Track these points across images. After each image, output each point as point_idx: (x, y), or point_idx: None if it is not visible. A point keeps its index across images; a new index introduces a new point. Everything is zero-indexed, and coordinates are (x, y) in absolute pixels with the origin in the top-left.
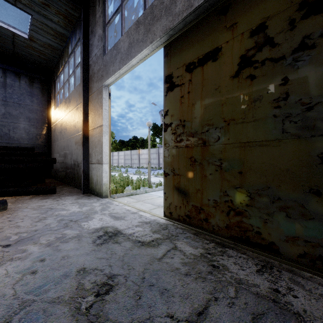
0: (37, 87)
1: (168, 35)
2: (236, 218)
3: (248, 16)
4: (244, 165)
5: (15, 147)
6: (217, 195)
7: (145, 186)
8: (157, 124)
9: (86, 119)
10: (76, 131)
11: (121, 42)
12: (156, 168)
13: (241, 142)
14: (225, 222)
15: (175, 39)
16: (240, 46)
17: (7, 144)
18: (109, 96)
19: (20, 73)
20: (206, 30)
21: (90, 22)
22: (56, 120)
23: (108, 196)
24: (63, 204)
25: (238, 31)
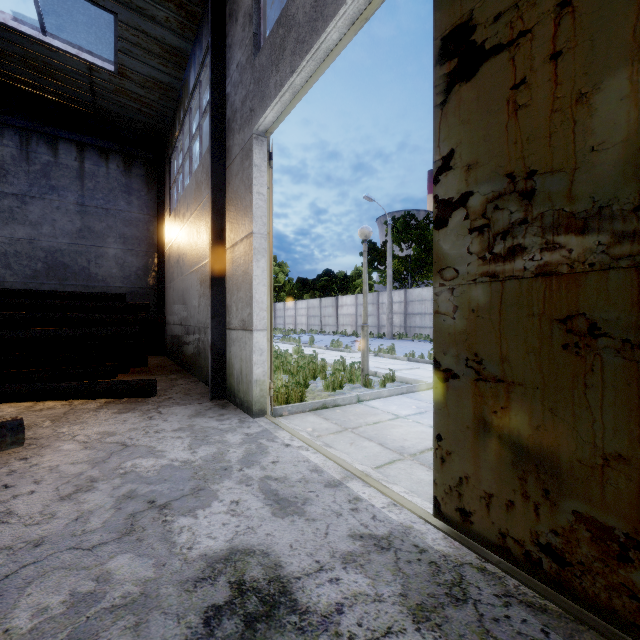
0: (138, 174)
1: None
2: None
3: None
4: None
5: (90, 293)
6: None
7: (355, 382)
8: (374, 243)
9: (219, 225)
10: (202, 257)
11: None
12: (372, 336)
13: None
14: None
15: None
16: None
17: (86, 289)
18: (268, 159)
19: (109, 150)
20: None
21: None
22: (171, 238)
23: (266, 411)
24: (158, 430)
25: None
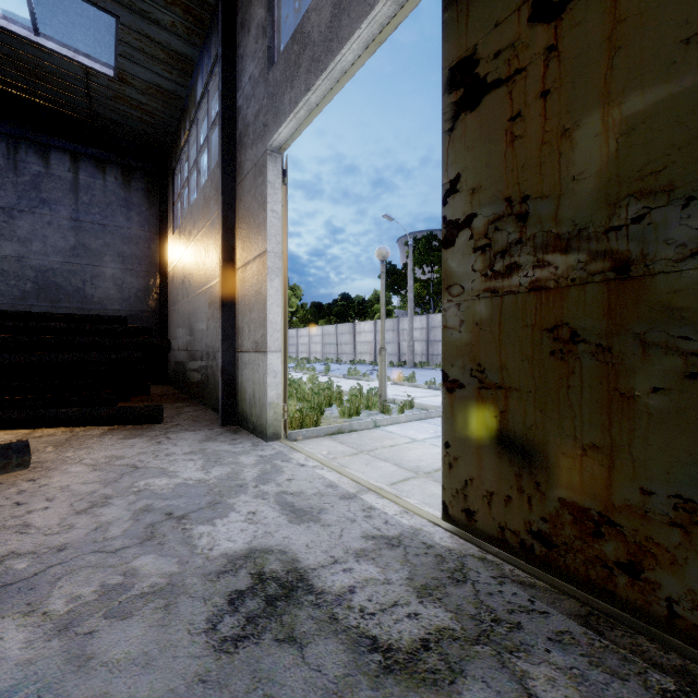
0: (138, 187)
1: None
2: None
3: None
4: None
5: (88, 315)
6: (694, 479)
7: (372, 408)
8: (394, 265)
9: (230, 243)
10: (211, 277)
11: (312, 14)
12: (392, 364)
13: None
14: None
15: None
16: None
17: (81, 311)
18: (282, 176)
19: (106, 161)
20: None
21: (238, 4)
22: (175, 258)
23: (280, 435)
24: (169, 454)
25: None
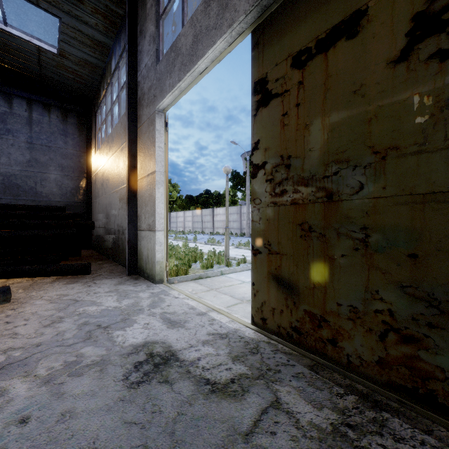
0: (72, 122)
1: (259, 7)
2: (403, 349)
3: None
4: (423, 240)
5: (40, 206)
6: (357, 297)
7: (221, 263)
8: (238, 172)
9: (133, 164)
10: (121, 183)
11: (182, 38)
12: (237, 235)
13: (415, 193)
14: (377, 353)
15: (272, 13)
16: None
17: (33, 202)
18: (165, 126)
19: (51, 105)
20: None
21: (138, 19)
22: (96, 168)
23: (163, 280)
24: (96, 292)
25: None
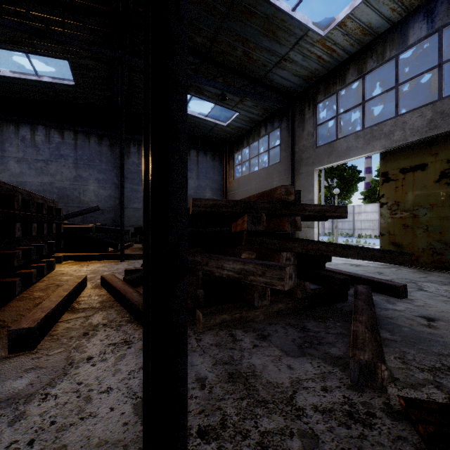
0: (217, 160)
1: (385, 149)
2: (438, 257)
3: (445, 152)
4: (443, 229)
5: None
6: (424, 245)
7: None
8: None
9: None
10: None
11: (338, 144)
12: None
13: (441, 217)
14: (430, 260)
15: (390, 151)
16: (440, 166)
17: None
18: (317, 177)
19: (207, 150)
20: (416, 152)
21: (295, 118)
22: (237, 189)
23: None
24: None
25: (439, 158)
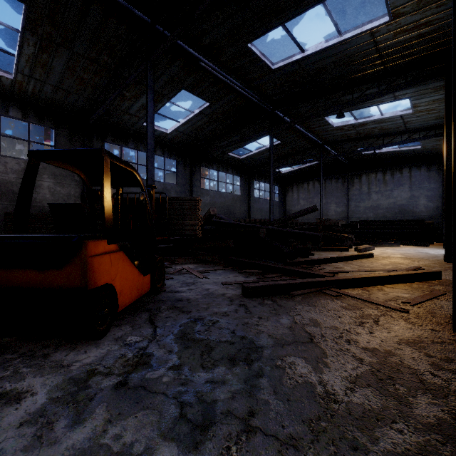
0: (433, 170)
1: None
2: None
3: None
4: None
5: (412, 220)
6: None
7: None
8: None
9: None
10: None
11: None
12: None
13: None
14: None
15: None
16: None
17: (412, 217)
18: None
19: (420, 165)
20: None
21: None
22: None
23: None
24: (424, 249)
25: None
